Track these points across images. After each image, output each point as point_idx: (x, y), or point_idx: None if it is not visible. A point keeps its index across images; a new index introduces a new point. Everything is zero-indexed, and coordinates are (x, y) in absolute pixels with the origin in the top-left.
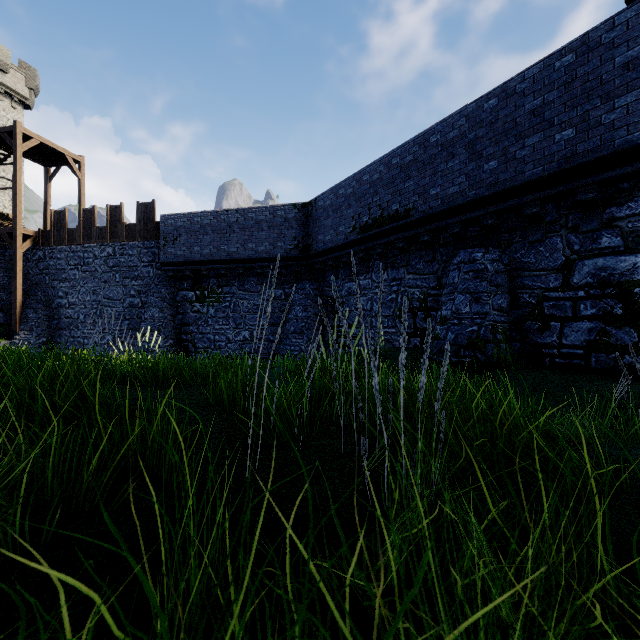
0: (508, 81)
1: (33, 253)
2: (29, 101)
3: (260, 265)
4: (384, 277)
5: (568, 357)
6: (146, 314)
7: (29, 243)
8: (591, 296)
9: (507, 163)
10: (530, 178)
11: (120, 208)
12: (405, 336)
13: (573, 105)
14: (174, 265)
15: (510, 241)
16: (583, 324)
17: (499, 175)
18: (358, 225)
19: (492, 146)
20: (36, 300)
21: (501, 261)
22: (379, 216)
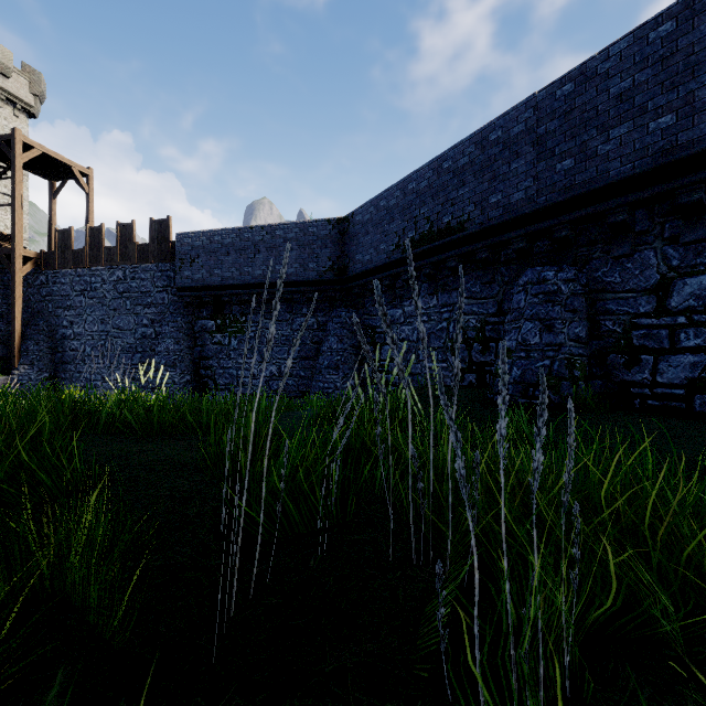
0: (587, 61)
1: (35, 277)
2: (34, 109)
3: (289, 290)
4: (433, 302)
5: (664, 398)
6: (160, 346)
7: (30, 266)
8: (695, 323)
9: (586, 161)
10: (616, 178)
11: (131, 226)
12: (507, 379)
13: (673, 85)
14: (192, 290)
15: (589, 257)
16: (684, 358)
17: (576, 176)
18: (402, 242)
19: (567, 141)
20: (38, 330)
21: (578, 281)
22: (427, 230)
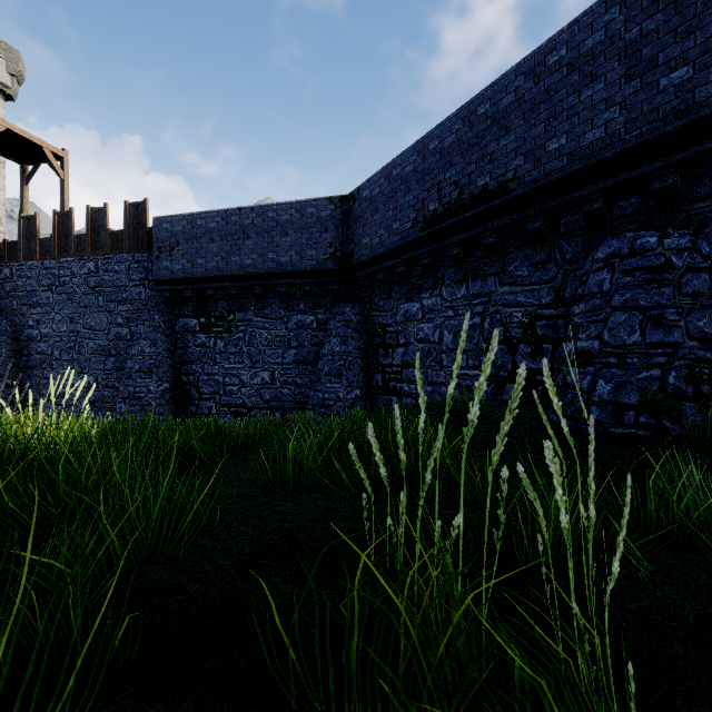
0: None
1: None
2: (10, 90)
3: (283, 282)
4: (461, 292)
5: None
6: (134, 349)
7: None
8: None
9: None
10: None
11: (103, 210)
12: None
13: None
14: (171, 283)
15: (709, 215)
16: None
17: (696, 91)
18: (421, 217)
19: (679, 41)
20: None
21: (696, 250)
22: (455, 199)
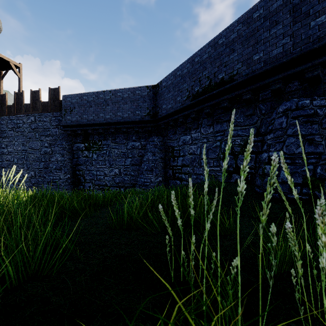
0: None
1: None
2: None
3: (125, 126)
4: (210, 130)
5: None
6: (53, 158)
7: None
8: None
9: None
10: None
11: (38, 92)
12: None
13: None
14: (71, 127)
15: None
16: None
17: None
18: (191, 94)
19: (321, 3)
20: None
21: None
22: (207, 85)
